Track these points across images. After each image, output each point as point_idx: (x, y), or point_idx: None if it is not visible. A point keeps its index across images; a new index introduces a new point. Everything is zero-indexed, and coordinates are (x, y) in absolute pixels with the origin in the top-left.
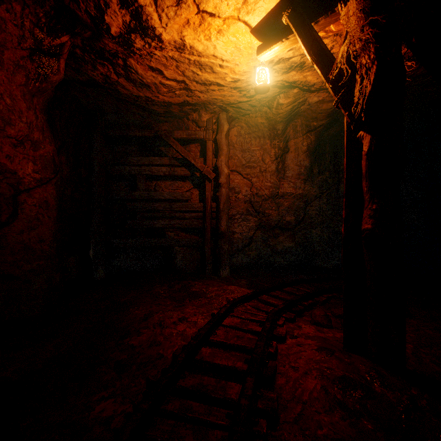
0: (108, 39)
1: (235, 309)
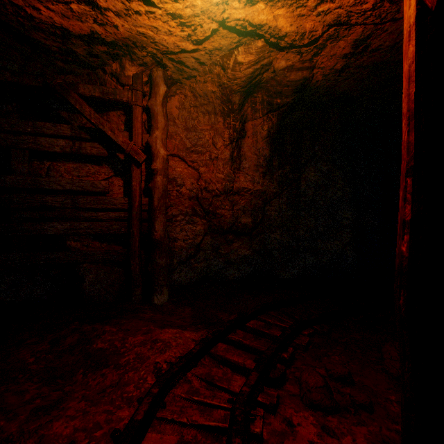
0: None
1: (169, 395)
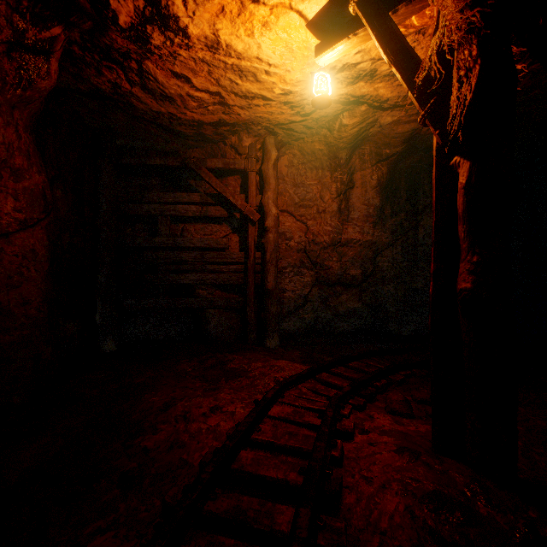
0: (116, 32)
1: (286, 393)
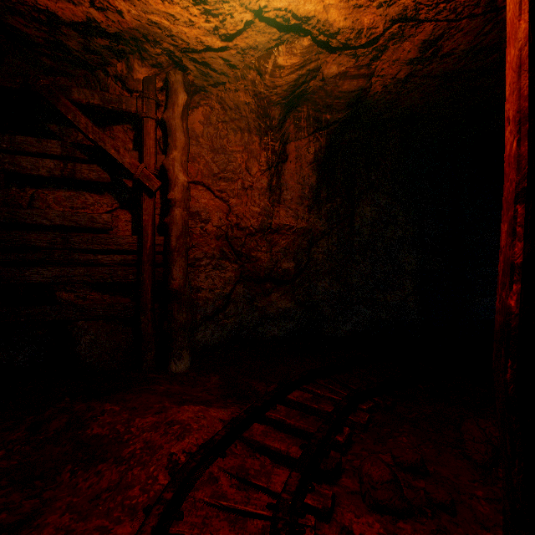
0: None
1: (187, 500)
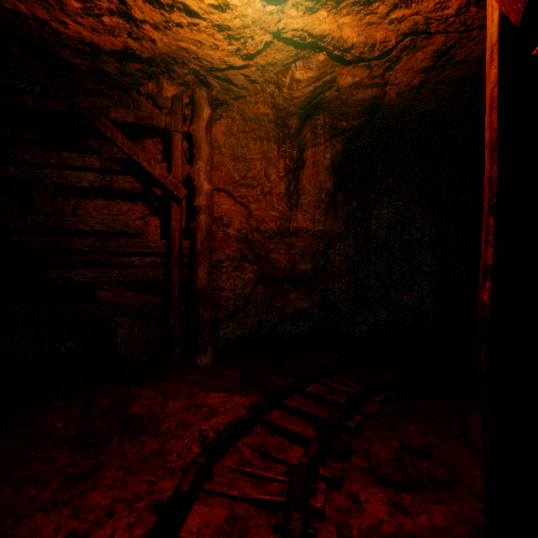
0: None
1: (217, 466)
